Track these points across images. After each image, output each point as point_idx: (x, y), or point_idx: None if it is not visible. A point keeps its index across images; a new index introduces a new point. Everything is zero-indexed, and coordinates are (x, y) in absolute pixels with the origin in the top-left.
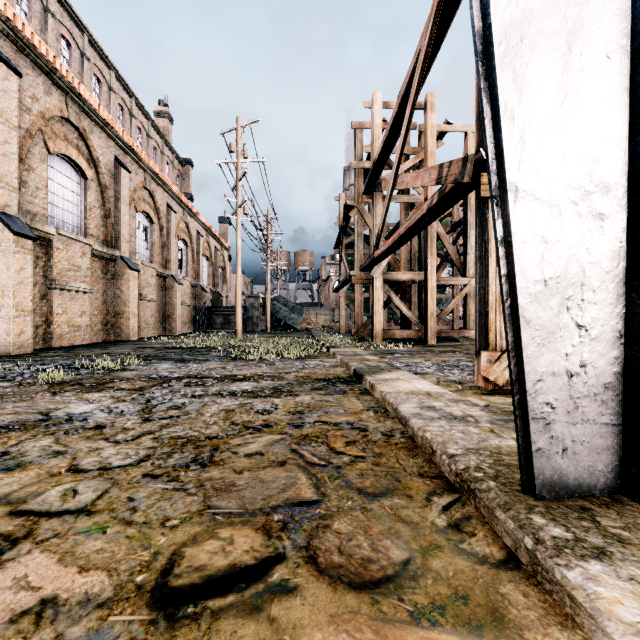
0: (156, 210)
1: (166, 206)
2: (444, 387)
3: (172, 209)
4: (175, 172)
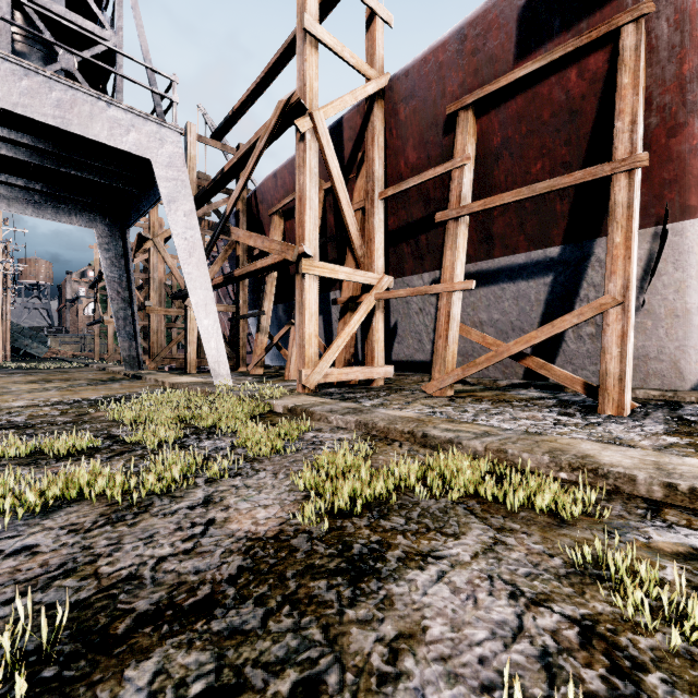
0: None
1: None
2: None
3: None
4: None
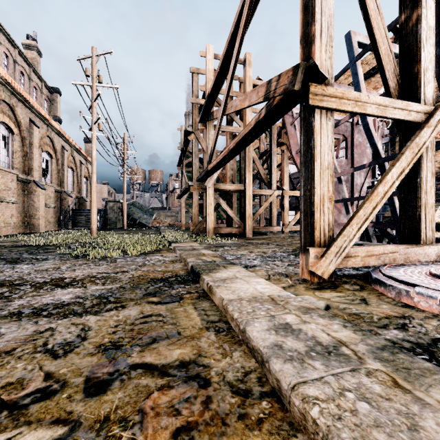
0: (17, 123)
1: (28, 121)
2: (276, 282)
3: (34, 124)
4: (43, 97)
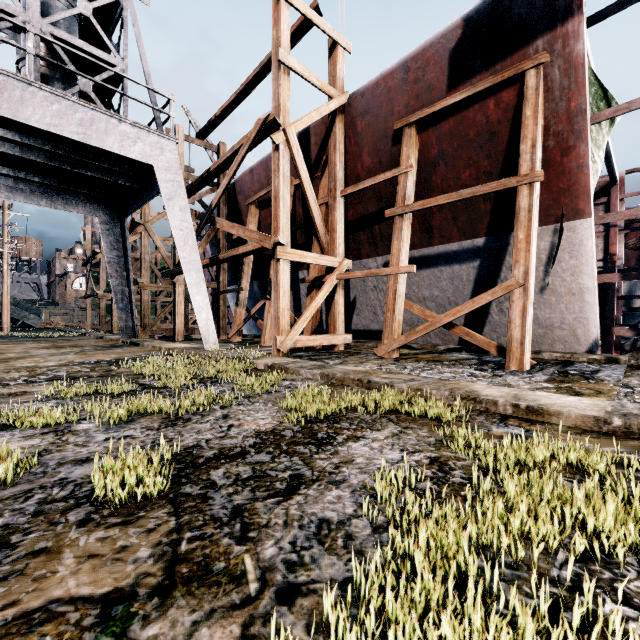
0: None
1: None
2: None
3: None
4: None
